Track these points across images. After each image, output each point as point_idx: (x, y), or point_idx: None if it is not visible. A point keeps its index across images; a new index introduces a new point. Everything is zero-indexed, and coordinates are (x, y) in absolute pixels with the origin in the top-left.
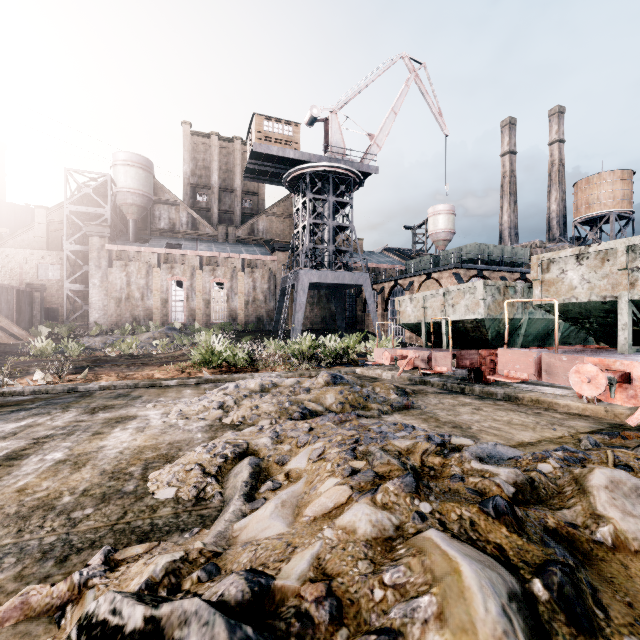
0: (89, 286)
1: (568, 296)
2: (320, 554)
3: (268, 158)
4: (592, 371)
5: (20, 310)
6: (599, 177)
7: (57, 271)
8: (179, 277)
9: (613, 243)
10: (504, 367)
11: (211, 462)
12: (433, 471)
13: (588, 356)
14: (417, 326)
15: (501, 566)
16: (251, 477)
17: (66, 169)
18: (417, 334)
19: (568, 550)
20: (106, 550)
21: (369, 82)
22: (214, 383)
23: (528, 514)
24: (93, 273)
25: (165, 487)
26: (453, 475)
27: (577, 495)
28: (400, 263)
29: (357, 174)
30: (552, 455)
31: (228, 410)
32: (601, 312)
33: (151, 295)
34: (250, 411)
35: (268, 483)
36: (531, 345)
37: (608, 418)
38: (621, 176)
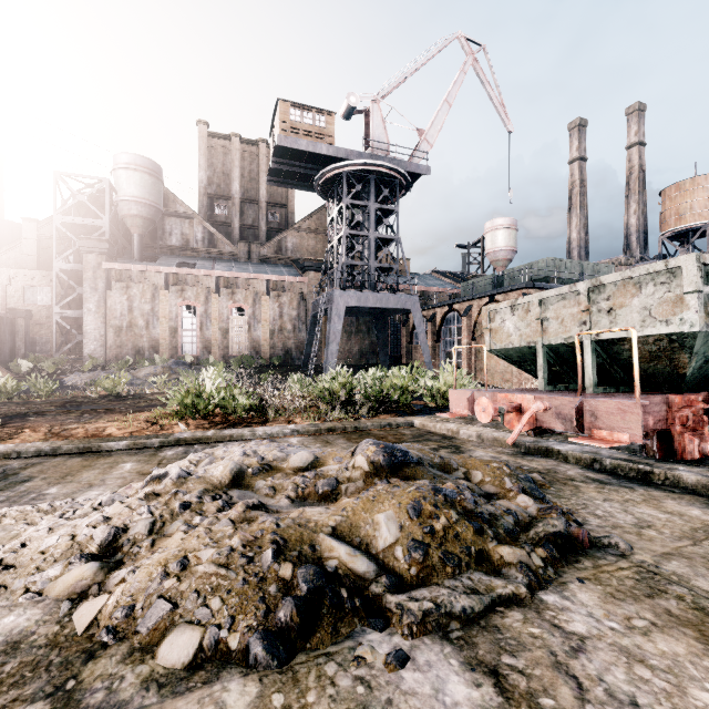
0: (83, 312)
1: None
2: None
3: (296, 155)
4: None
5: None
6: (692, 182)
7: (47, 295)
8: (191, 302)
9: None
10: None
11: None
12: None
13: None
14: (524, 352)
15: None
16: None
17: (56, 172)
18: (520, 366)
19: None
20: None
21: (418, 66)
22: (188, 445)
23: None
24: (88, 296)
25: None
26: None
27: None
28: (453, 286)
29: (404, 175)
30: None
31: (123, 555)
32: None
33: (158, 323)
34: (155, 583)
35: None
36: None
37: None
38: None
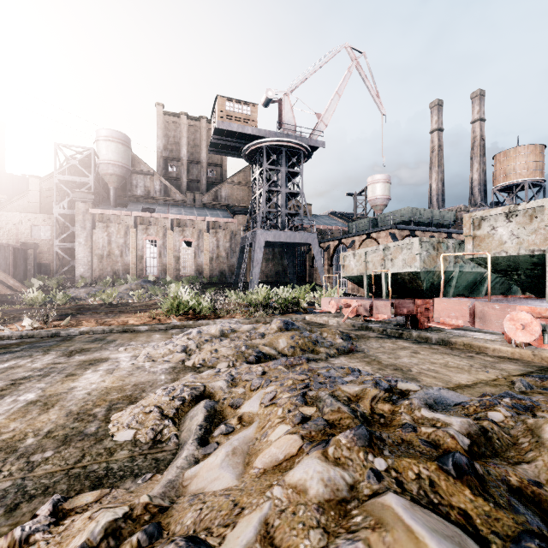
0: (75, 244)
1: (498, 250)
2: (268, 518)
3: (229, 134)
4: (526, 319)
5: (16, 265)
6: (515, 150)
7: (48, 232)
8: (153, 237)
9: (541, 201)
10: (440, 315)
11: (169, 404)
12: (383, 418)
13: (520, 305)
14: (359, 278)
15: (470, 539)
16: (206, 420)
17: (56, 144)
18: (359, 285)
19: (538, 515)
20: (55, 499)
21: (317, 68)
22: (181, 328)
23: (489, 471)
24: (79, 233)
25: (124, 429)
26: (404, 424)
27: (536, 448)
28: (343, 225)
29: (306, 148)
30: (500, 402)
31: (190, 353)
32: (529, 265)
33: (129, 252)
34: (210, 354)
35: (221, 427)
36: (461, 295)
37: (535, 361)
38: (534, 150)
